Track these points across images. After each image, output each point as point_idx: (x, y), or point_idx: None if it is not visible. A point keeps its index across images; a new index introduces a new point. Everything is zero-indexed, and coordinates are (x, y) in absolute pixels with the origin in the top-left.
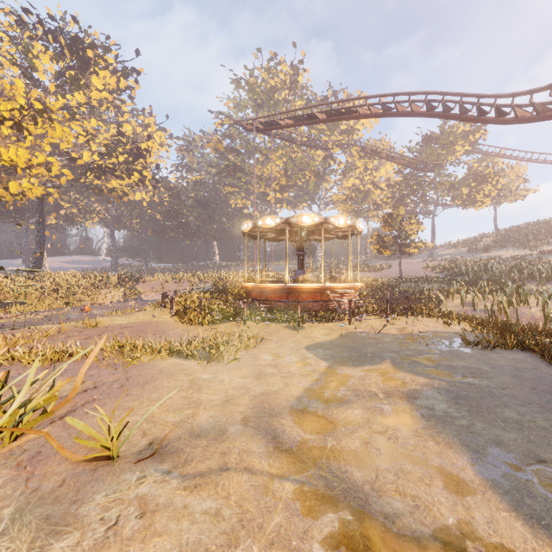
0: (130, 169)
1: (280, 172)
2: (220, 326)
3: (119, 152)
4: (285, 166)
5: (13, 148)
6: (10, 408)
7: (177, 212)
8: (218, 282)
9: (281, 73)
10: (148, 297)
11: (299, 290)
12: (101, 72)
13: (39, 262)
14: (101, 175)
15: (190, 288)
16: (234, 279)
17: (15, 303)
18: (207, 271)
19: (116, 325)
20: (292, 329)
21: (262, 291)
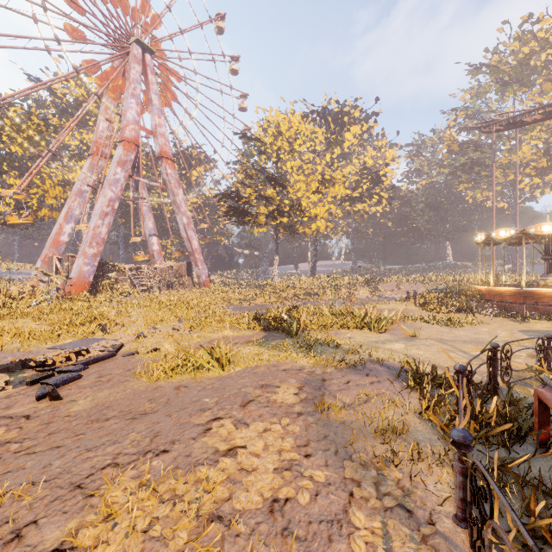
0: (371, 194)
1: (538, 154)
2: (453, 315)
3: (363, 183)
4: (546, 144)
5: (319, 208)
6: (384, 321)
7: (407, 219)
8: (451, 284)
9: (540, 32)
10: (387, 295)
11: (538, 294)
12: (351, 128)
13: (314, 269)
14: (351, 204)
15: (422, 289)
16: (469, 281)
17: (313, 294)
18: (438, 272)
19: (383, 309)
20: (516, 322)
21: (496, 293)
